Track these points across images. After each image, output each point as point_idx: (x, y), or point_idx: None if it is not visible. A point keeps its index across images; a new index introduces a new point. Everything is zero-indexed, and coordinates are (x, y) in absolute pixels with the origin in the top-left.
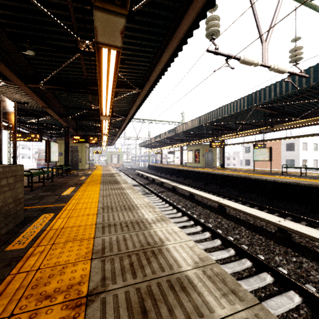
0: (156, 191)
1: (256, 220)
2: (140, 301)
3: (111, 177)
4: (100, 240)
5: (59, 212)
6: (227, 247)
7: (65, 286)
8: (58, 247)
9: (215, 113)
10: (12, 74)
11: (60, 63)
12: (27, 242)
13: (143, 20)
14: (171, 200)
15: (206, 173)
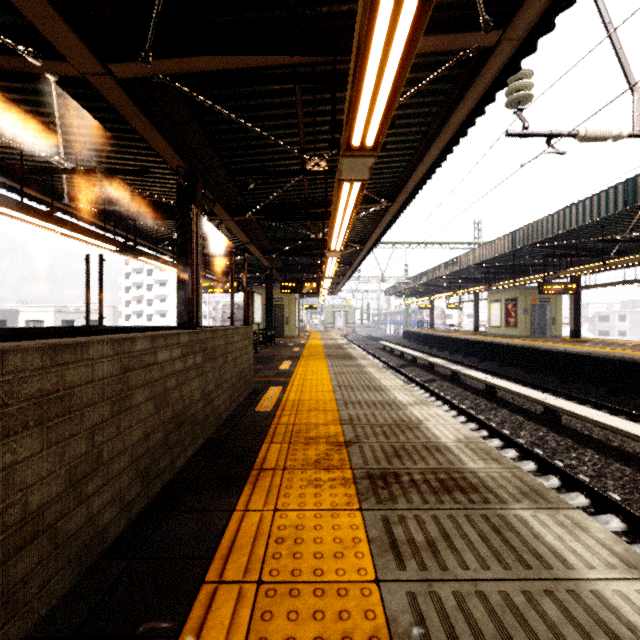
0: (419, 379)
1: (628, 442)
2: (394, 451)
3: (339, 349)
4: (345, 413)
5: (287, 386)
6: (547, 475)
7: (323, 436)
8: (303, 414)
9: (547, 223)
10: (221, 209)
11: (275, 184)
12: (271, 407)
13: (395, 114)
14: (448, 395)
15: (529, 348)
